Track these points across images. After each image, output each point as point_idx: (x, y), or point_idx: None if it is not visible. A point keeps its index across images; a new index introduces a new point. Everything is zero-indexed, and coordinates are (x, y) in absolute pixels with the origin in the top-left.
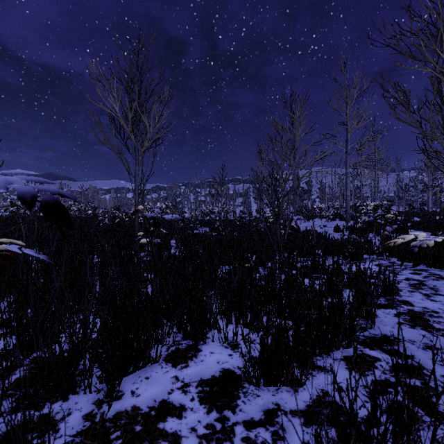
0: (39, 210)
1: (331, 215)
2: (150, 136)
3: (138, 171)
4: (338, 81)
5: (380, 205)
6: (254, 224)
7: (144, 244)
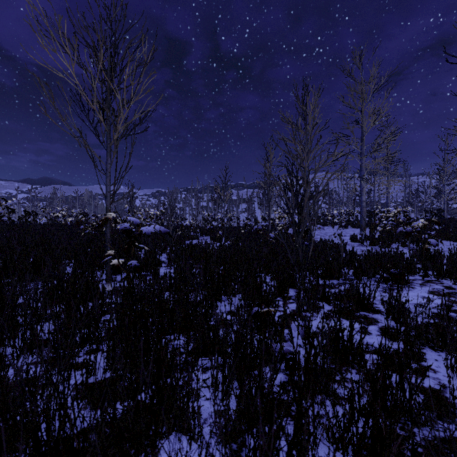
0: (23, 217)
1: (342, 222)
2: (124, 115)
3: (110, 165)
4: (353, 75)
5: (404, 211)
6: (261, 232)
7: (118, 266)
